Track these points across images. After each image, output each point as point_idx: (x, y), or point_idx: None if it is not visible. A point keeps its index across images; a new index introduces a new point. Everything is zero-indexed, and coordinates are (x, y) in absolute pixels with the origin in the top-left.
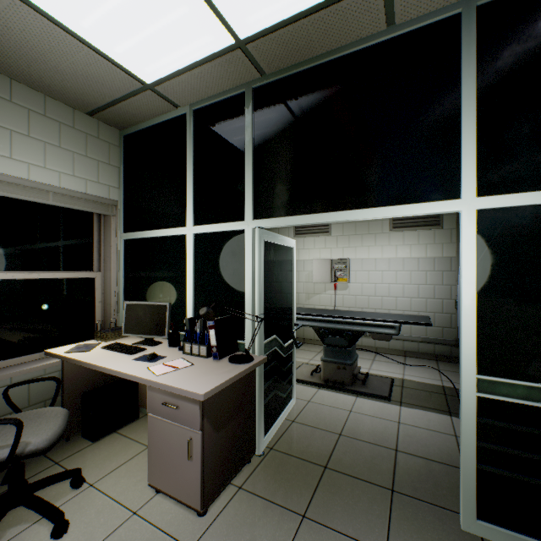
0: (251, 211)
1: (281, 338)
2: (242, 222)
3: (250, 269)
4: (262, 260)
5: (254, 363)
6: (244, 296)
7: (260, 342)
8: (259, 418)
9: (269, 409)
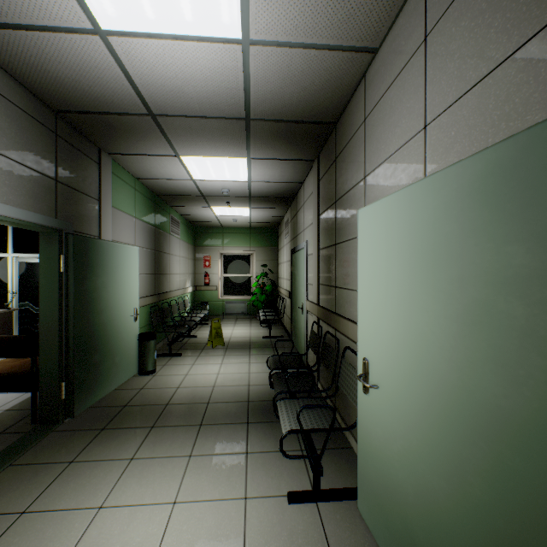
0: (12, 250)
1: (34, 304)
2: (7, 254)
3: (12, 273)
4: (18, 270)
5: (12, 309)
6: (9, 285)
7: (17, 303)
8: (16, 333)
9: (24, 332)
